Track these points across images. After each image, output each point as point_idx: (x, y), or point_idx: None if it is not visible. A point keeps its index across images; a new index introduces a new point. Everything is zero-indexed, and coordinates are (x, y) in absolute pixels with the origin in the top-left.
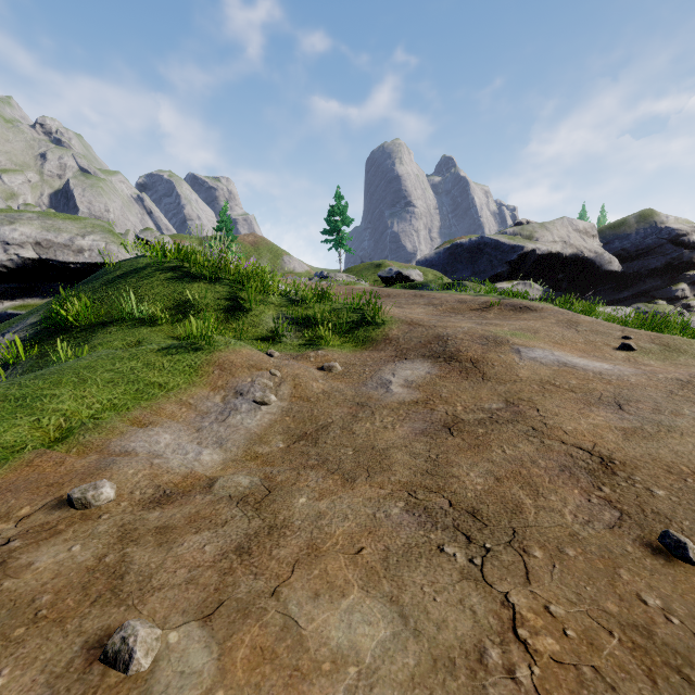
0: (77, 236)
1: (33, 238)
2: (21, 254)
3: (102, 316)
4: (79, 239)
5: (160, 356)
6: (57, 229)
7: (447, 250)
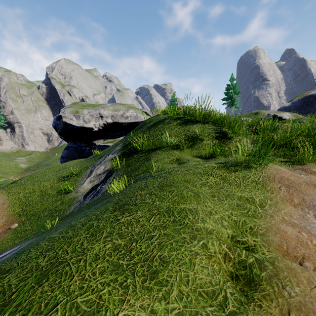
0: (125, 111)
1: (110, 114)
2: (107, 121)
3: (151, 145)
4: (126, 112)
5: (226, 173)
6: (118, 109)
7: (301, 100)
